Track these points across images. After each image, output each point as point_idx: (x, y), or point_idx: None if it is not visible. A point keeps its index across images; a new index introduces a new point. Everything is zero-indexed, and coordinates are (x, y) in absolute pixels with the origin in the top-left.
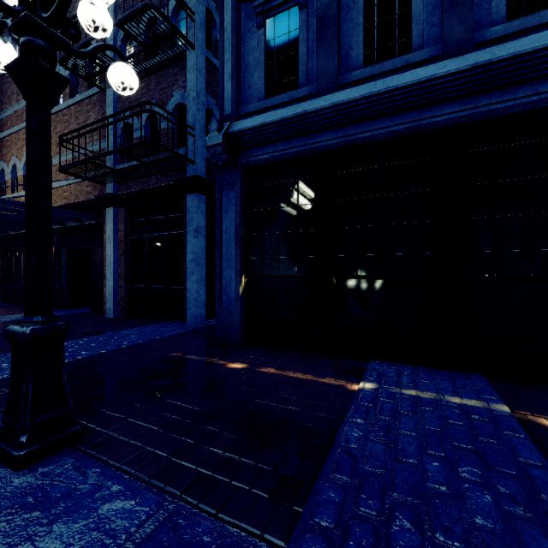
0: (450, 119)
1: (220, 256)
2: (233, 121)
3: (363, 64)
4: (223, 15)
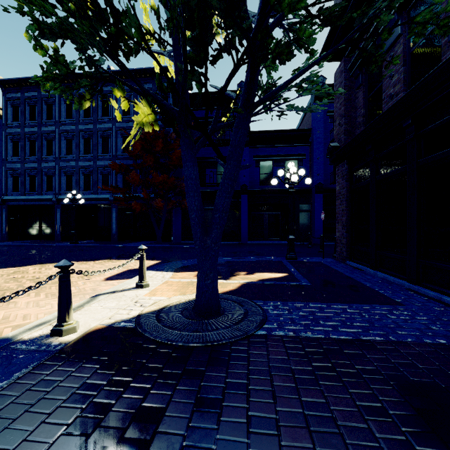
0: (38, 204)
1: (2, 222)
2: (5, 195)
3: (29, 191)
4: (3, 173)
